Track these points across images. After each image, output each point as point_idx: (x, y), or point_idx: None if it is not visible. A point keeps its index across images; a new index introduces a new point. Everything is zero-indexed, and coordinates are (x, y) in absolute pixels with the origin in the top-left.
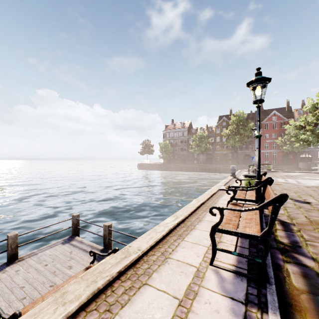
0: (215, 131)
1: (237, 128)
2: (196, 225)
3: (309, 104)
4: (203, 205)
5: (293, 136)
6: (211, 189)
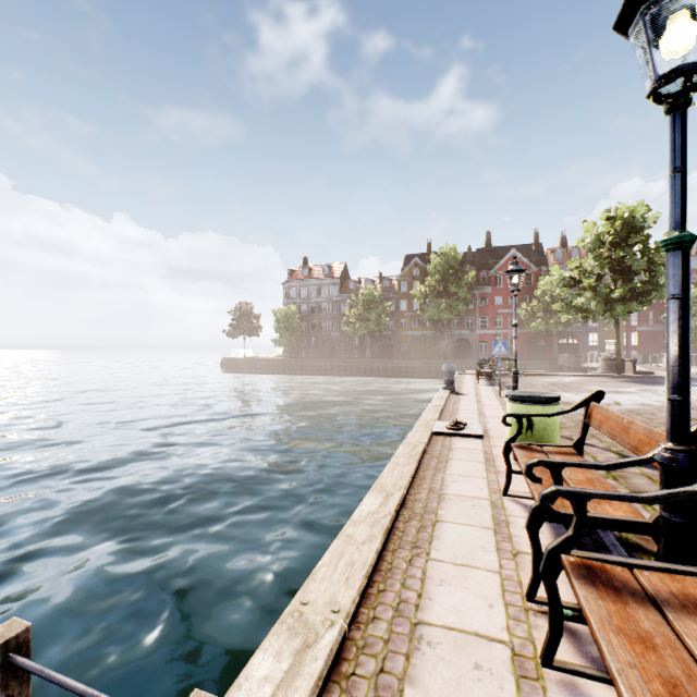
0: (398, 287)
1: (443, 283)
2: (404, 684)
3: (588, 235)
4: (403, 512)
5: (558, 299)
6: (411, 436)
